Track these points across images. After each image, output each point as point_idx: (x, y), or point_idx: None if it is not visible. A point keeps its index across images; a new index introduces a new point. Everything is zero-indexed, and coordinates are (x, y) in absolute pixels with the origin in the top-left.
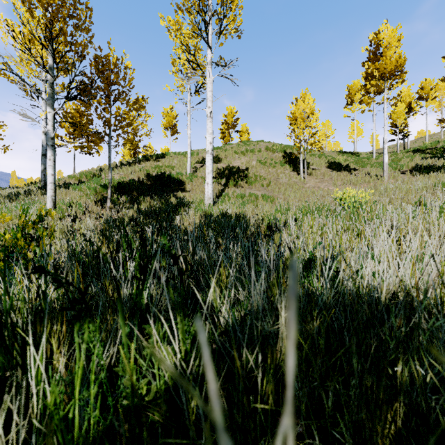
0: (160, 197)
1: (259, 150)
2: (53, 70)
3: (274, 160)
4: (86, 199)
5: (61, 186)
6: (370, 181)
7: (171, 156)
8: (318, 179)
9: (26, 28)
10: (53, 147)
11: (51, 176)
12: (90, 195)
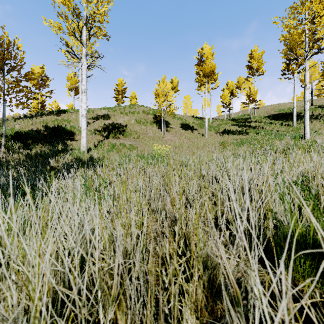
0: (50, 145)
1: (137, 112)
2: None
3: (146, 120)
4: None
5: None
6: (198, 138)
7: (71, 112)
8: (173, 134)
9: None
10: None
11: None
12: None
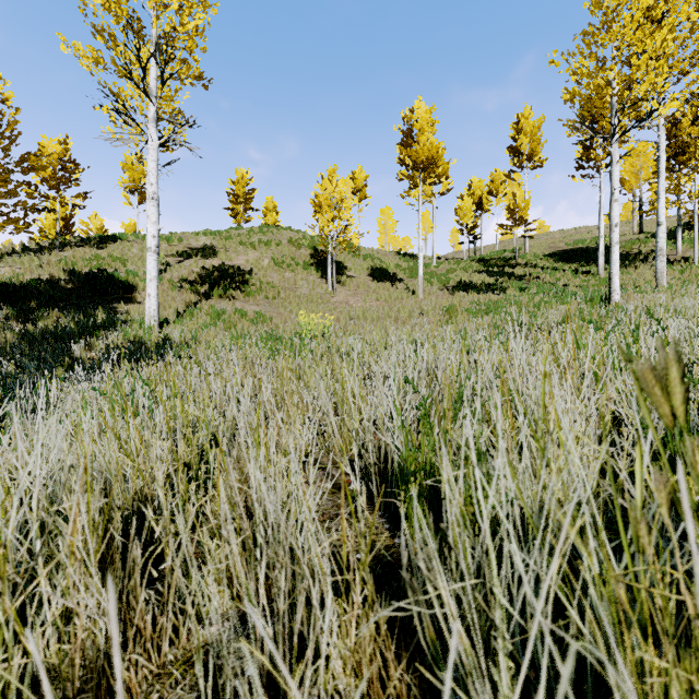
0: (78, 312)
1: (277, 243)
2: None
3: (296, 261)
4: None
5: None
6: (403, 298)
7: (130, 241)
8: (352, 290)
9: None
10: None
11: None
12: None
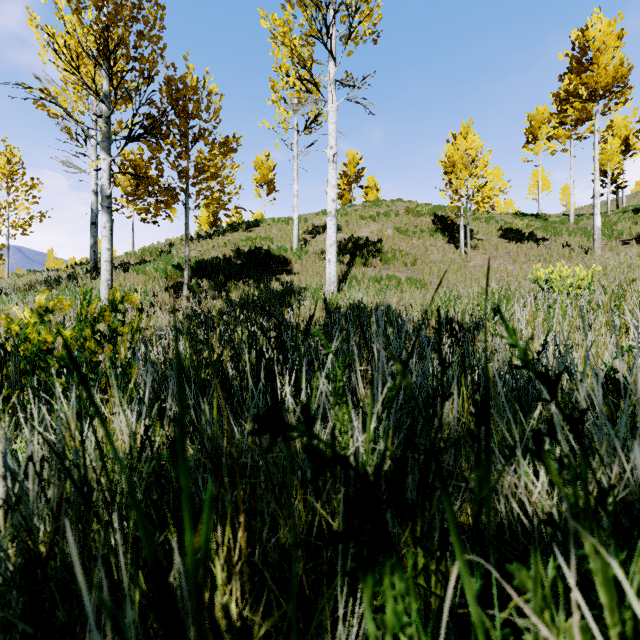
0: (257, 282)
1: (395, 213)
2: (110, 99)
3: (420, 228)
4: (153, 285)
5: (117, 268)
6: (572, 256)
7: (268, 224)
8: (488, 254)
9: (72, 38)
10: (110, 210)
11: (106, 251)
12: (159, 279)
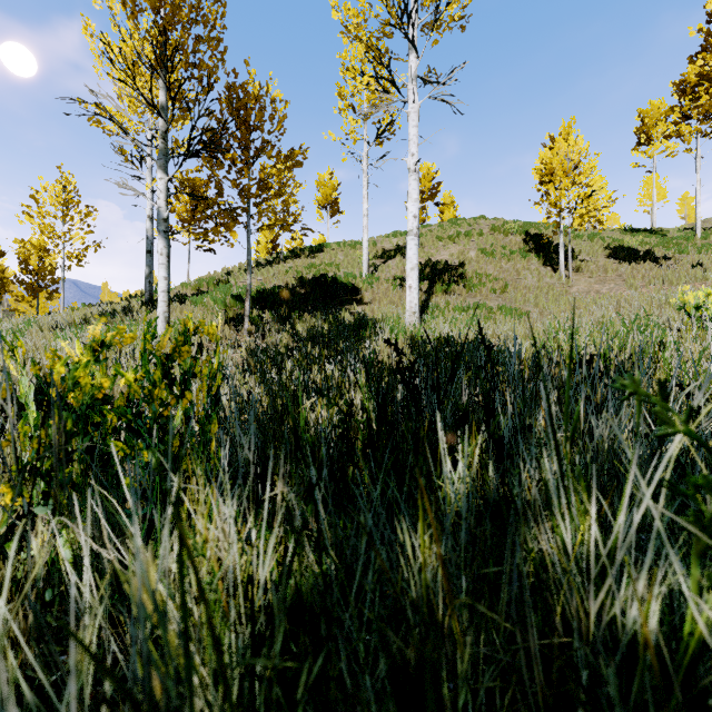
0: (325, 314)
1: (479, 232)
2: (167, 111)
3: (510, 248)
4: (212, 317)
5: (173, 299)
6: (707, 278)
7: (332, 249)
8: (594, 277)
9: (128, 46)
10: (167, 235)
11: (163, 280)
12: (217, 311)
